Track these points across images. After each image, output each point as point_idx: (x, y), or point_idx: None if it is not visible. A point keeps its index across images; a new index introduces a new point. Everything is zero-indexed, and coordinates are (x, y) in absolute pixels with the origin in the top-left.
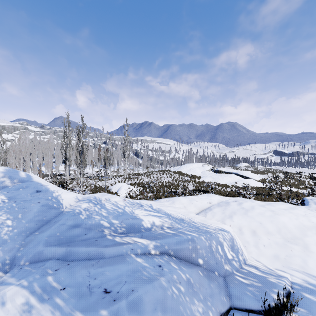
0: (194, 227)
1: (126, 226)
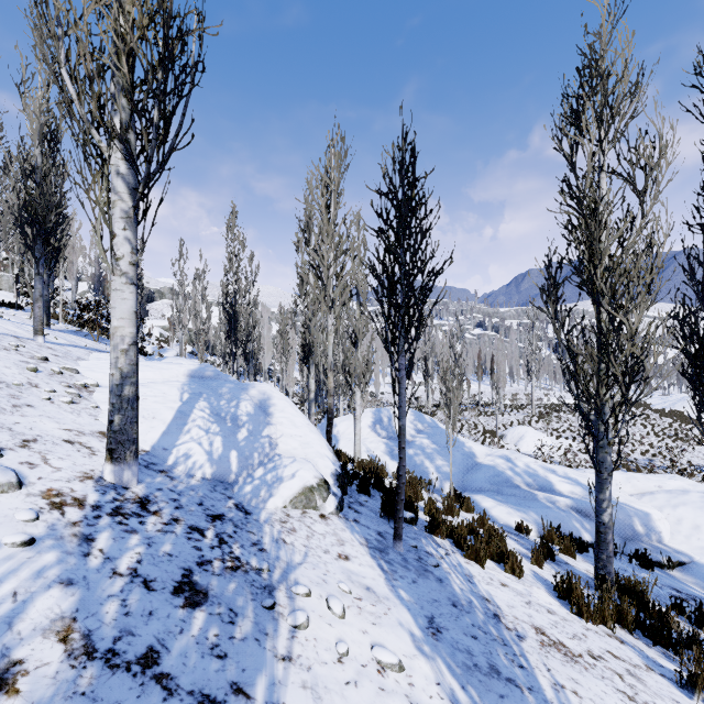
0: None
1: (538, 485)
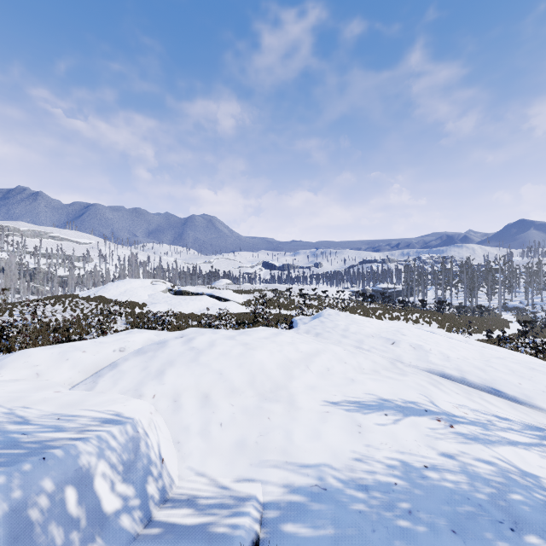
0: None
1: None
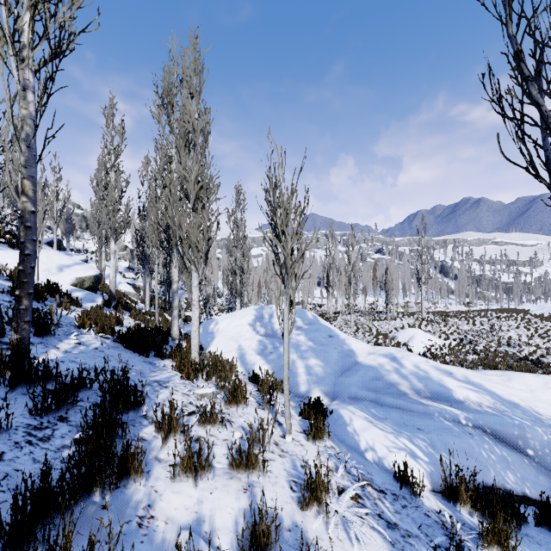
0: (533, 417)
1: (431, 392)
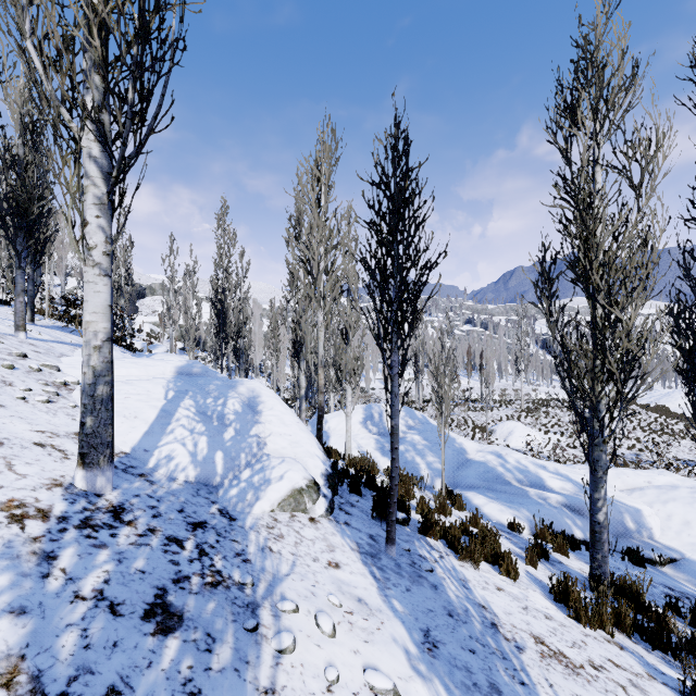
0: None
1: (529, 481)
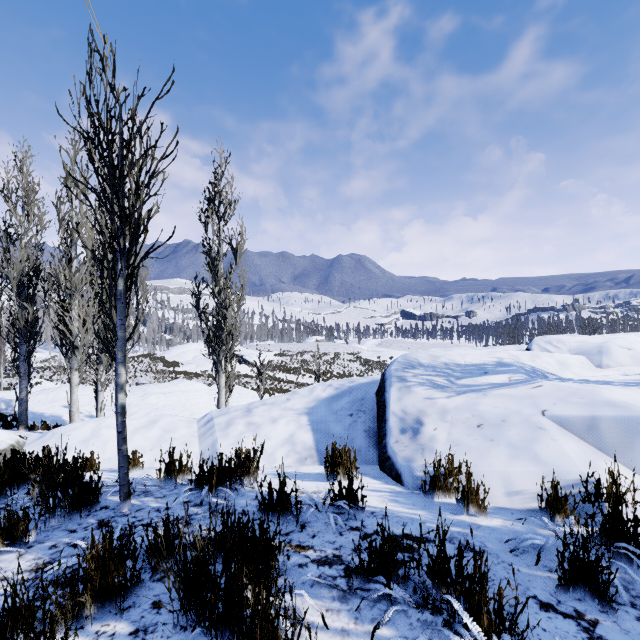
0: None
1: None
